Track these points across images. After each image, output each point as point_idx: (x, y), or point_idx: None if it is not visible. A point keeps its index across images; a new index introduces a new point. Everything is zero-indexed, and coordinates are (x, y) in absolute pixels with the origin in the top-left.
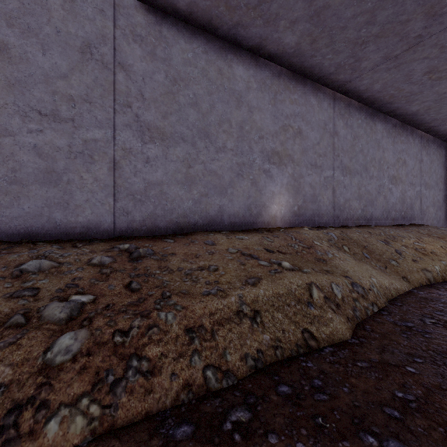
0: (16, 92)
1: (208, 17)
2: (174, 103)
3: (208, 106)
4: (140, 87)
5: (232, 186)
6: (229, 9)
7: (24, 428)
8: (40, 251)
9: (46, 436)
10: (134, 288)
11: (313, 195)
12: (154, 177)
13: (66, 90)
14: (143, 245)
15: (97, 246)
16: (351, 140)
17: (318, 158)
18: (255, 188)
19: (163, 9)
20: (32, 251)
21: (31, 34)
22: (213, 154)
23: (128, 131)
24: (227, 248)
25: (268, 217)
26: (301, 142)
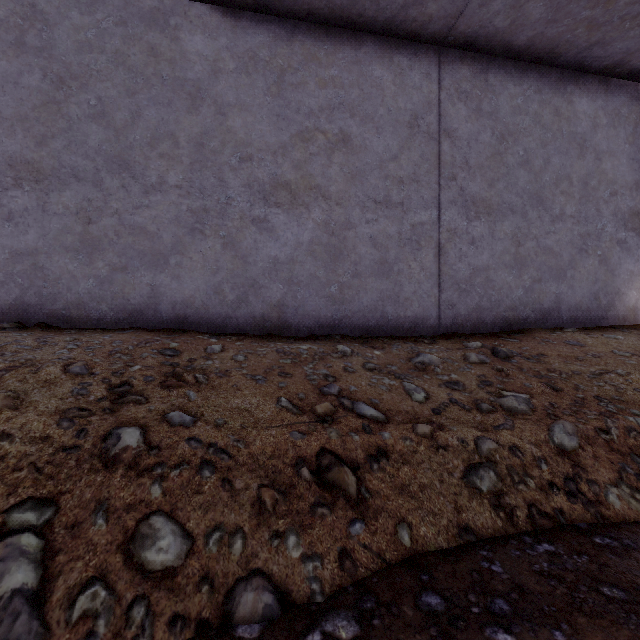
0: (357, 183)
1: (552, 45)
2: (502, 166)
3: (541, 162)
4: (464, 154)
5: (572, 266)
6: (591, 28)
7: (589, 496)
8: (402, 346)
9: (614, 506)
10: (555, 389)
11: None
12: (479, 261)
13: (396, 172)
14: (491, 344)
15: (441, 343)
16: None
17: None
18: (605, 268)
19: (491, 51)
20: (395, 346)
21: (368, 120)
22: (547, 225)
23: (453, 209)
24: (609, 350)
25: (624, 309)
26: None
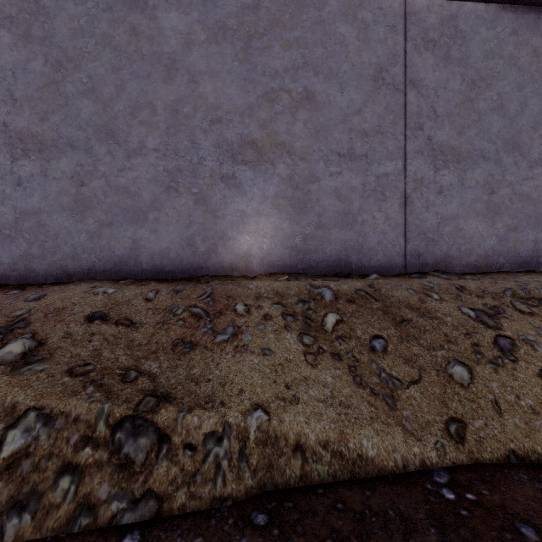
0: None
1: None
2: (59, 97)
3: (113, 89)
4: (9, 86)
5: (156, 207)
6: None
7: None
8: None
9: None
10: None
11: (344, 212)
12: (28, 203)
13: None
14: None
15: None
16: (463, 88)
17: (360, 139)
18: (204, 209)
19: None
20: None
21: None
22: (122, 160)
23: None
24: (29, 307)
25: (232, 257)
26: (311, 115)
